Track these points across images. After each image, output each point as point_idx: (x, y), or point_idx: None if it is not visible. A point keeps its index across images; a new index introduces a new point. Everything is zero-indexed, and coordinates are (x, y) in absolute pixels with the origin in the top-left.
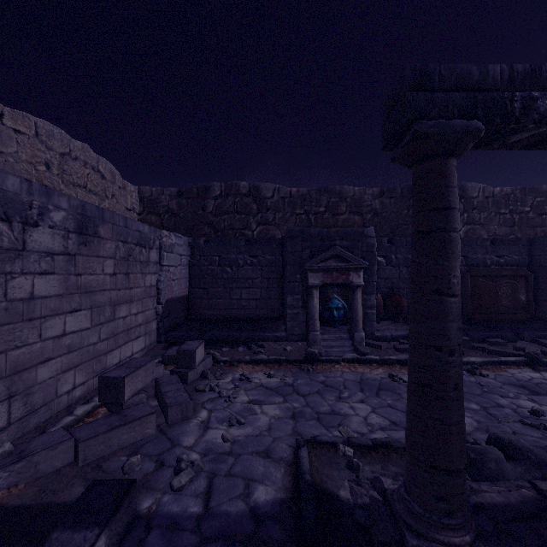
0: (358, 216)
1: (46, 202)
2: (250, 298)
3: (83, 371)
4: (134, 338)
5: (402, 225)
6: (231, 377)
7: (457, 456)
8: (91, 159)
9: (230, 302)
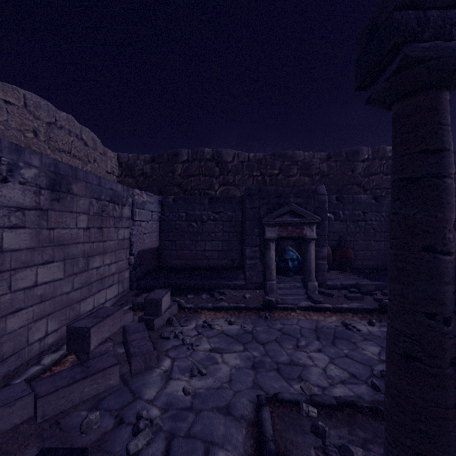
0: (308, 178)
1: (16, 160)
2: (213, 250)
3: (56, 319)
4: (107, 286)
5: (347, 185)
6: (194, 323)
7: (455, 446)
8: (75, 128)
9: (195, 253)
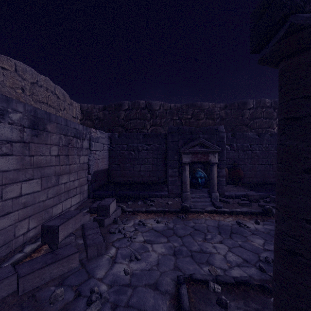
0: (211, 120)
1: (6, 107)
2: (146, 170)
3: (35, 219)
4: (72, 195)
5: (238, 125)
6: (132, 222)
7: None
8: (51, 86)
9: (133, 173)
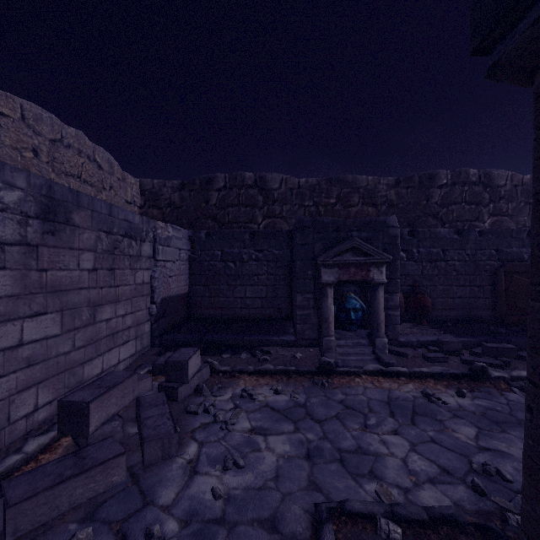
0: (372, 208)
1: None
2: (255, 297)
3: (49, 387)
4: (121, 343)
5: (421, 217)
6: (230, 392)
7: None
8: (87, 147)
9: (233, 301)
